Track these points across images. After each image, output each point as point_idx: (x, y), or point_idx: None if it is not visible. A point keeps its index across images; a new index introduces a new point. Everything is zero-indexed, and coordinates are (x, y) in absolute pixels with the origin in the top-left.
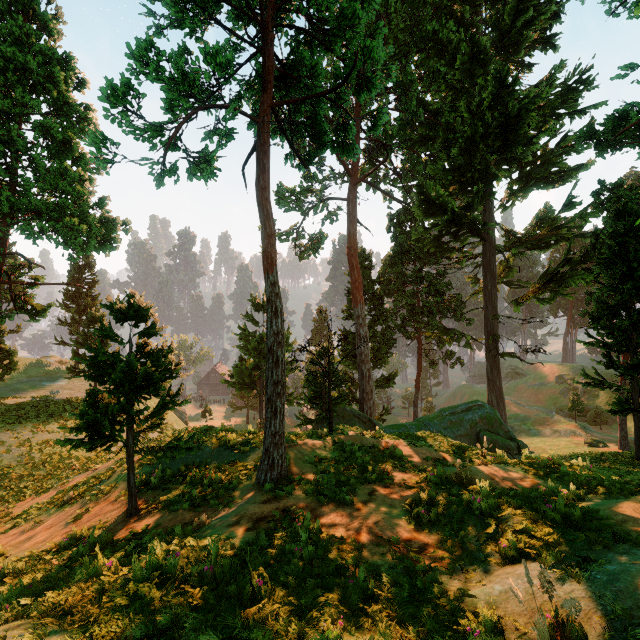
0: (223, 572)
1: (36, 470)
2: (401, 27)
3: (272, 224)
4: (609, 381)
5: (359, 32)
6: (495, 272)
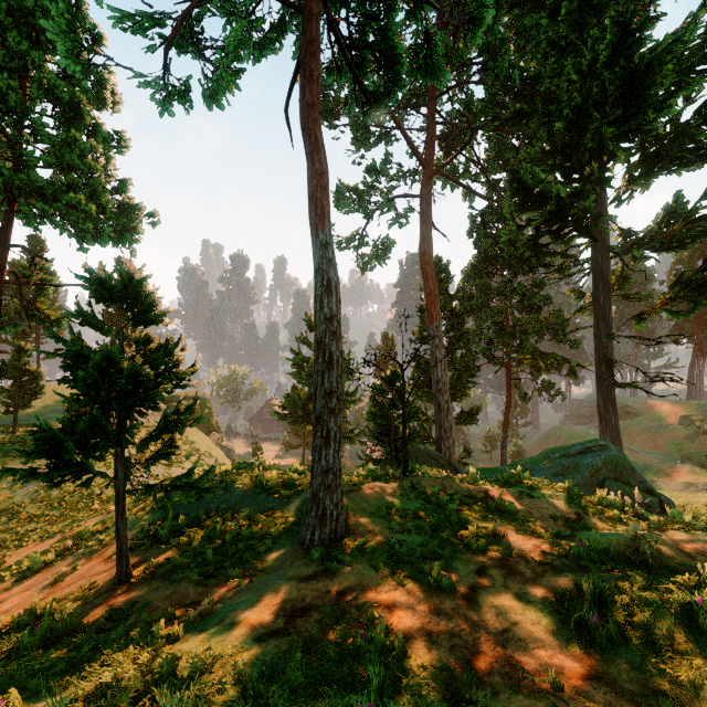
0: None
1: (50, 510)
2: None
3: (323, 158)
4: None
5: None
6: (609, 281)
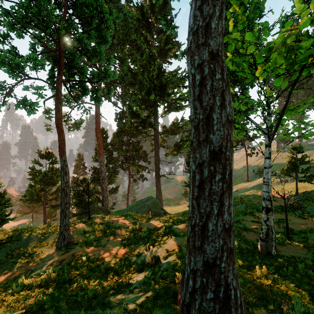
0: (54, 278)
1: None
2: (121, 32)
3: (63, 134)
4: None
5: (103, 58)
6: (158, 142)
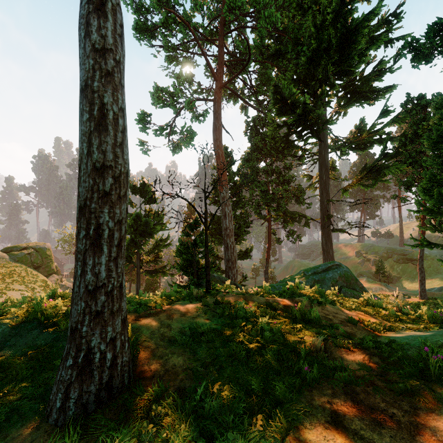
0: None
1: None
2: None
3: None
4: (391, 253)
5: None
6: (328, 166)
